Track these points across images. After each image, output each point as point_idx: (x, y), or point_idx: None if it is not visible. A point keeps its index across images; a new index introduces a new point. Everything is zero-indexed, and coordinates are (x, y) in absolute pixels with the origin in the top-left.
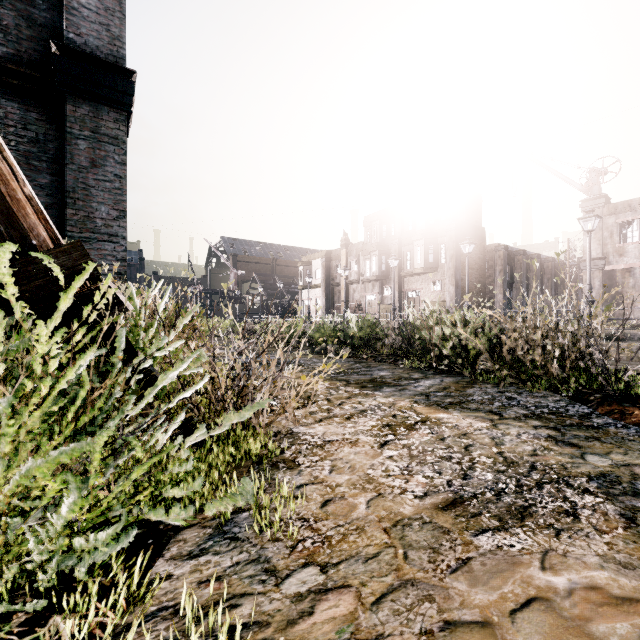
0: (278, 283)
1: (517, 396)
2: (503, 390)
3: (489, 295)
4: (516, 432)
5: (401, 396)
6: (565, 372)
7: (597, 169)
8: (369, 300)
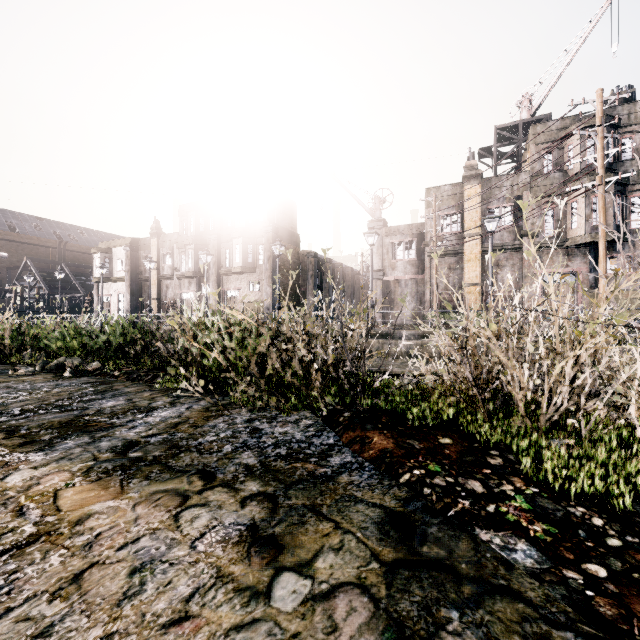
0: (57, 272)
1: (266, 425)
2: (256, 416)
3: (303, 297)
4: (201, 529)
5: (76, 458)
6: (326, 384)
7: (379, 197)
8: (185, 298)
